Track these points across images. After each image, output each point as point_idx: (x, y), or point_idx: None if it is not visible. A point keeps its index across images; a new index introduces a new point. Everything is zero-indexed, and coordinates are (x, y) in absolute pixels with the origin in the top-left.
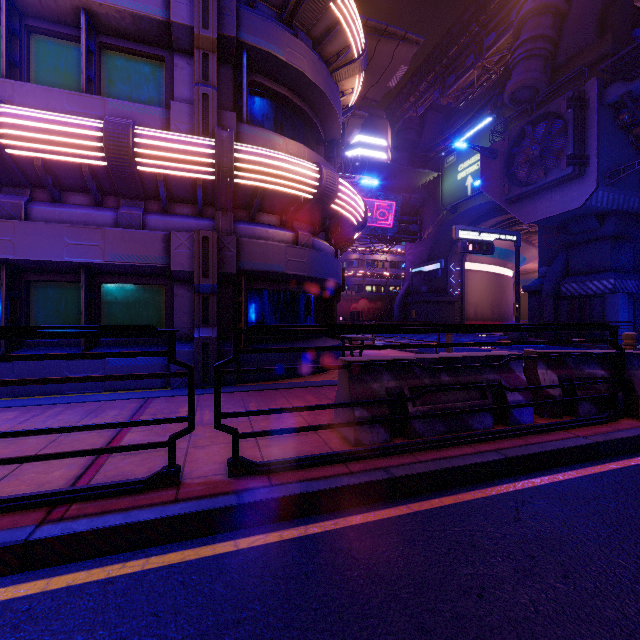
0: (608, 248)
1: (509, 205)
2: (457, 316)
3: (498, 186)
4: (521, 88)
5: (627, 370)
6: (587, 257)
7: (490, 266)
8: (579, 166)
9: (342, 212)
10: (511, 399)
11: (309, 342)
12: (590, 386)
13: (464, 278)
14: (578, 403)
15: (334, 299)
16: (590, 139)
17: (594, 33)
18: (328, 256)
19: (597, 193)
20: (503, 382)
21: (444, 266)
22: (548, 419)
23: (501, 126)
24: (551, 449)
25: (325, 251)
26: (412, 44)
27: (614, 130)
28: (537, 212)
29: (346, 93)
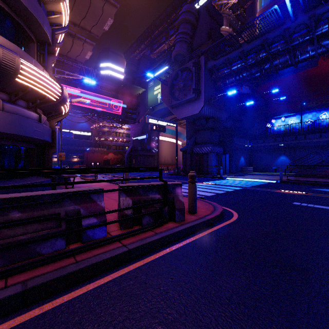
0: (209, 133)
1: (172, 109)
2: (156, 162)
3: (168, 99)
4: (178, 55)
5: (172, 194)
6: (202, 136)
7: (171, 139)
8: (198, 94)
9: (33, 88)
10: (86, 223)
11: (3, 181)
12: (151, 205)
13: (159, 144)
14: (142, 217)
15: (45, 150)
16: (201, 83)
17: (207, 39)
18: (23, 118)
19: (204, 108)
20: (82, 210)
21: (149, 137)
22: (123, 230)
23: (172, 71)
24: (82, 267)
25: (23, 115)
26: (112, 6)
27: (210, 81)
28: (183, 113)
29: (57, 14)
